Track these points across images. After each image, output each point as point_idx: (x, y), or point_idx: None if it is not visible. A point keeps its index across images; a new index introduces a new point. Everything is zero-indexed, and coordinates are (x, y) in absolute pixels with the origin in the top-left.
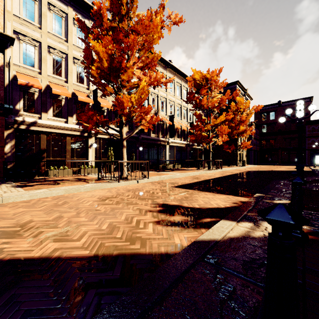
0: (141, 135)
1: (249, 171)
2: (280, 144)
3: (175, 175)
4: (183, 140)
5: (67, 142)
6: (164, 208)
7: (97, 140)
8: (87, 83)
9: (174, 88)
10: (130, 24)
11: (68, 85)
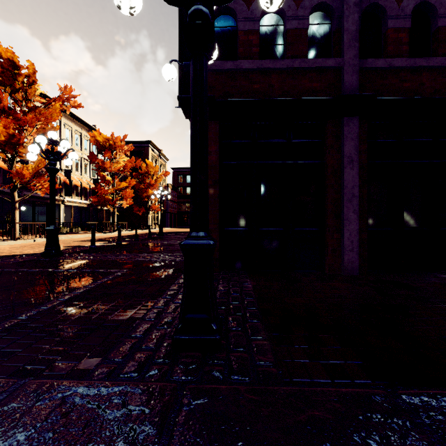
0: (24, 192)
1: (153, 232)
2: None
3: (74, 236)
4: (85, 199)
5: None
6: (68, 246)
7: None
8: None
9: (72, 137)
10: (28, 105)
11: None
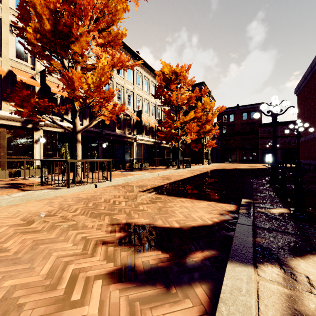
0: (105, 131)
1: (216, 169)
2: (238, 144)
3: (143, 175)
4: (151, 138)
5: (0, 135)
6: (128, 232)
7: (47, 134)
8: (33, 61)
9: (142, 83)
10: None
11: (2, 59)
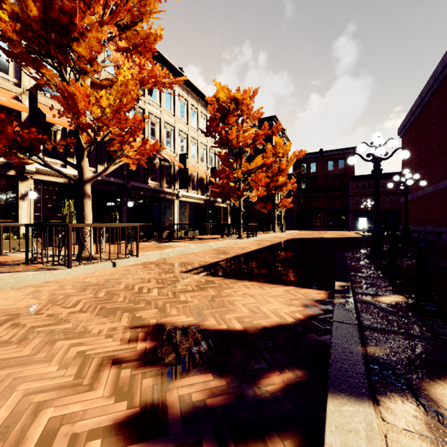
0: (132, 182)
1: (293, 238)
2: (322, 204)
3: (188, 248)
4: (201, 194)
5: None
6: (158, 341)
7: (40, 185)
8: (17, 74)
9: (187, 114)
10: None
11: None
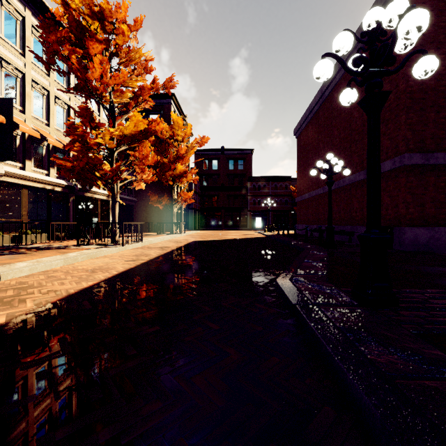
0: None
1: (194, 242)
2: (223, 203)
3: None
4: (58, 177)
5: None
6: None
7: None
8: None
9: (24, 38)
10: None
11: None
